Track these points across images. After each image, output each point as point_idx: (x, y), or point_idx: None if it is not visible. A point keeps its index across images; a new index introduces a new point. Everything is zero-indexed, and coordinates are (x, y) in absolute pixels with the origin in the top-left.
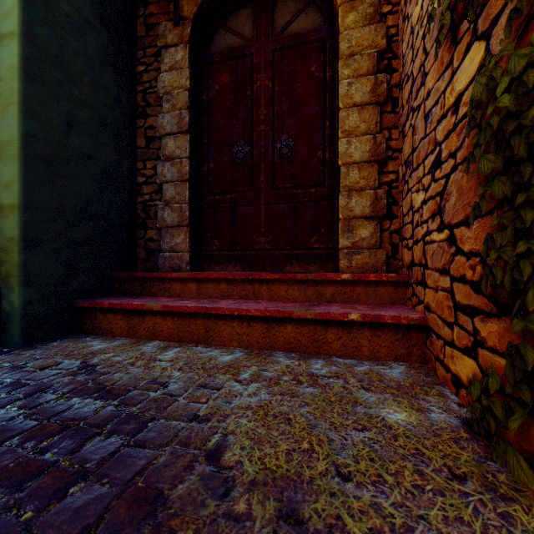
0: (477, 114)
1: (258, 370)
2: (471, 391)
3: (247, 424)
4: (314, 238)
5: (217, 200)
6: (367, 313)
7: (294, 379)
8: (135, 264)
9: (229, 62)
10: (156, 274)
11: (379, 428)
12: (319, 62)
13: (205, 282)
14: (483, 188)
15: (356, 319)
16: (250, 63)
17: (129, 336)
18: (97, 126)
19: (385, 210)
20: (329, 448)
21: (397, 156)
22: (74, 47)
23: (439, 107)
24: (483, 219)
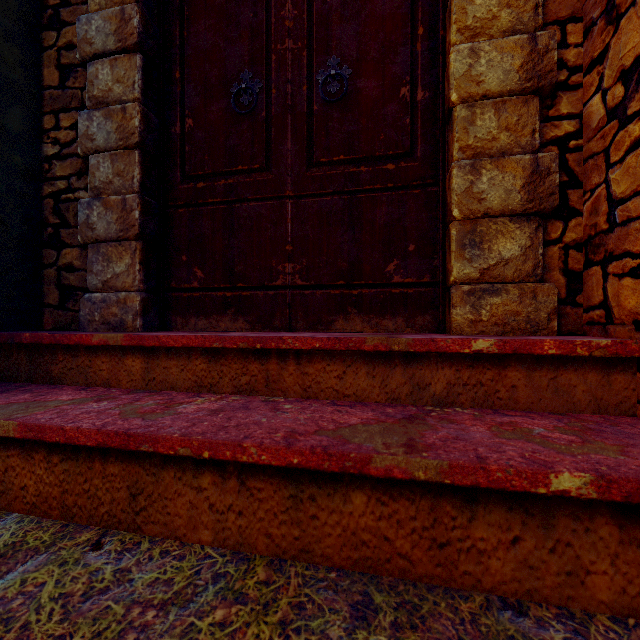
0: None
1: None
2: None
3: None
4: (392, 263)
5: (200, 190)
6: (609, 469)
7: None
8: (40, 317)
9: None
10: (59, 336)
11: None
12: None
13: (162, 355)
14: None
15: (577, 493)
16: None
17: None
18: None
19: (556, 197)
20: None
21: (580, 81)
22: None
23: None
24: None
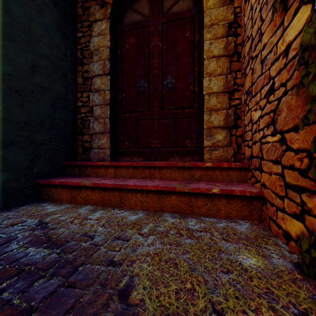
0: (305, 54)
1: (153, 226)
2: (301, 245)
3: (147, 268)
4: (187, 140)
5: (127, 117)
6: (224, 188)
7: (178, 232)
8: (76, 157)
9: (135, 30)
10: (89, 162)
11: (238, 271)
12: (191, 30)
13: (120, 168)
14: (310, 105)
15: (217, 192)
16: (148, 31)
17: (71, 202)
18: (51, 70)
19: (233, 123)
20: (206, 287)
21: (240, 89)
22: (37, 19)
23: (272, 54)
24: (309, 127)
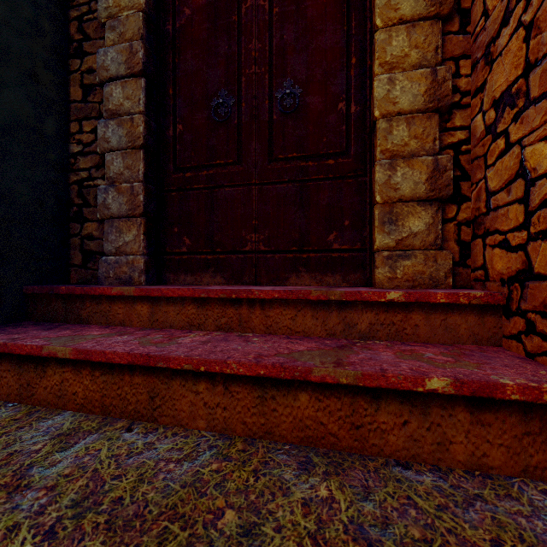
0: None
1: (238, 529)
2: None
3: None
4: (332, 234)
5: (187, 179)
6: (463, 376)
7: None
8: (67, 274)
9: None
10: (87, 289)
11: None
12: None
13: (163, 302)
14: None
15: (442, 390)
16: None
17: (21, 400)
18: None
19: (451, 188)
20: None
21: (469, 102)
22: None
23: None
24: None
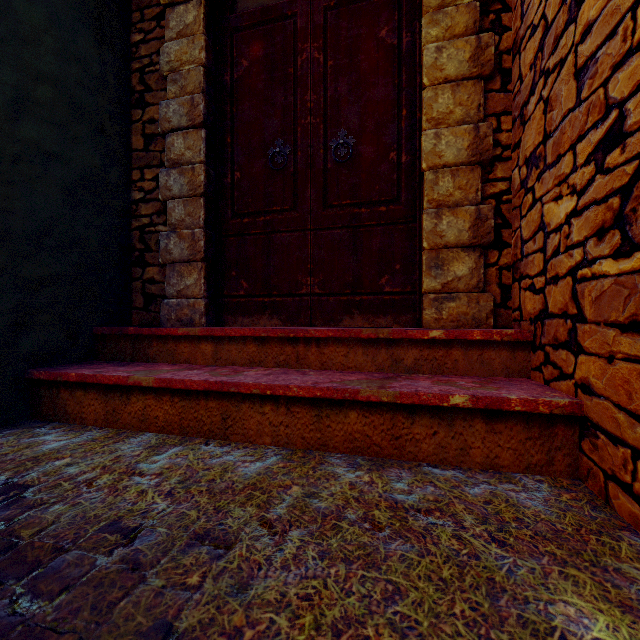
0: None
1: (302, 494)
2: None
3: None
4: (384, 277)
5: (245, 224)
6: (480, 394)
7: (367, 516)
8: (129, 316)
9: (263, 26)
10: (155, 329)
11: None
12: (391, 23)
13: (226, 342)
14: None
15: (462, 405)
16: (293, 28)
17: (107, 425)
18: (67, 112)
19: (492, 235)
20: None
21: (509, 155)
22: None
23: (617, 40)
24: None
